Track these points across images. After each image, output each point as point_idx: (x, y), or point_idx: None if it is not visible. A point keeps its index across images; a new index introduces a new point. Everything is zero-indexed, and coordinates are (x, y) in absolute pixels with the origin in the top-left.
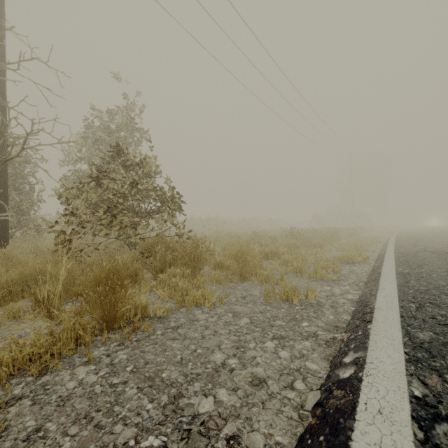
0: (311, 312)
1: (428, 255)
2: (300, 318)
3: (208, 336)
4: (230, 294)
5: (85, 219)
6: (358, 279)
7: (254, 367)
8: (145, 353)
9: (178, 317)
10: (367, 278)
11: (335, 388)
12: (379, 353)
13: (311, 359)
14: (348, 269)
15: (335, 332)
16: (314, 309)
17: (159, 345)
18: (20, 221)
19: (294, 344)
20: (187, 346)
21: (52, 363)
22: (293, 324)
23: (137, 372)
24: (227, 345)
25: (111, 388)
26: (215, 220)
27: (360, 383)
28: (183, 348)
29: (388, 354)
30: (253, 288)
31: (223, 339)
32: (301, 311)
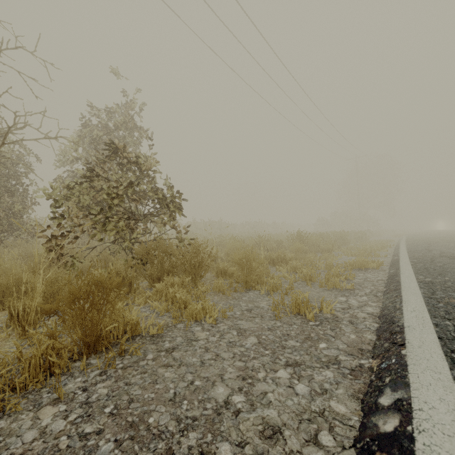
0: (327, 329)
1: (446, 261)
2: (316, 338)
3: (209, 361)
4: (234, 306)
5: (77, 222)
6: (375, 288)
7: (265, 409)
8: (131, 386)
9: (174, 335)
10: (384, 288)
11: (377, 448)
12: (427, 394)
13: (337, 396)
14: (361, 277)
15: (360, 357)
16: (331, 326)
17: (149, 374)
18: (12, 224)
19: (312, 373)
20: (182, 375)
21: (11, 404)
22: (309, 345)
23: (118, 414)
24: (231, 374)
25: (81, 442)
26: (218, 224)
27: (413, 444)
28: (177, 378)
29: (438, 396)
30: (260, 298)
31: (226, 365)
32: (316, 328)
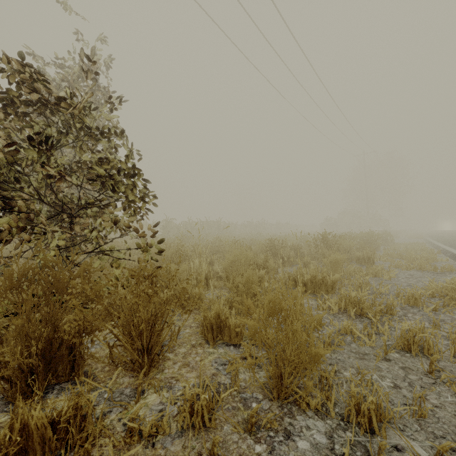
0: None
1: None
2: None
3: None
4: None
5: None
6: None
7: None
8: None
9: None
10: None
11: None
12: None
13: None
14: None
15: None
16: None
17: None
18: None
19: None
20: None
21: None
22: None
23: None
24: None
25: None
26: (217, 224)
27: None
28: None
29: None
30: None
31: None
32: None
